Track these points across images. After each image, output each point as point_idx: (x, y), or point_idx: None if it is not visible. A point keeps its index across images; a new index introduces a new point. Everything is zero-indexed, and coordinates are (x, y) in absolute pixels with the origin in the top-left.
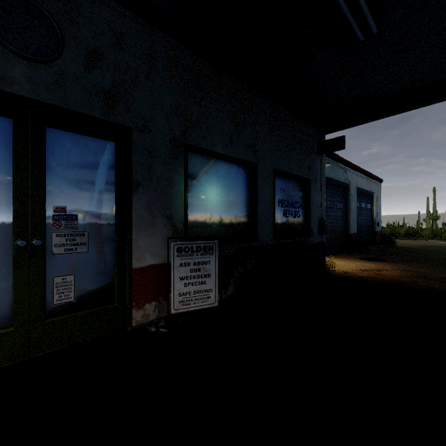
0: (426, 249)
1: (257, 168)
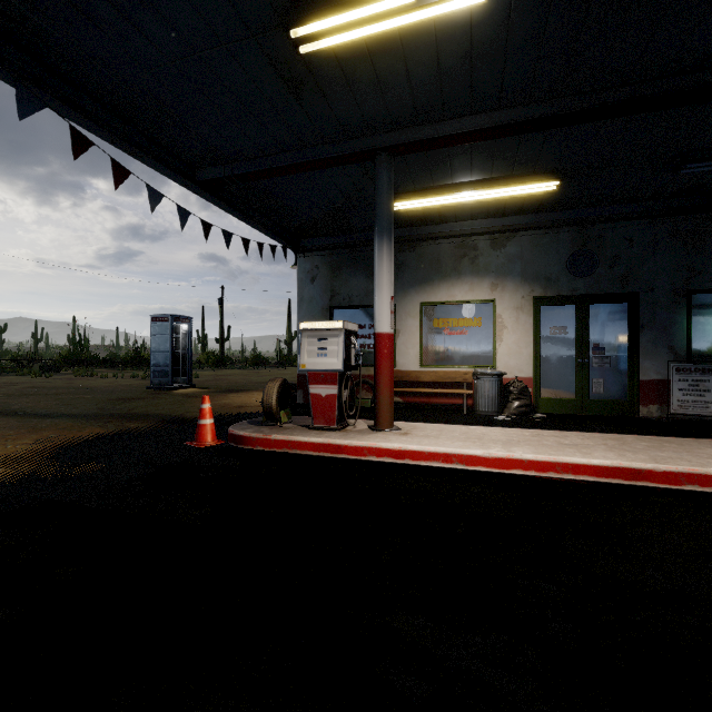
0: None
1: None
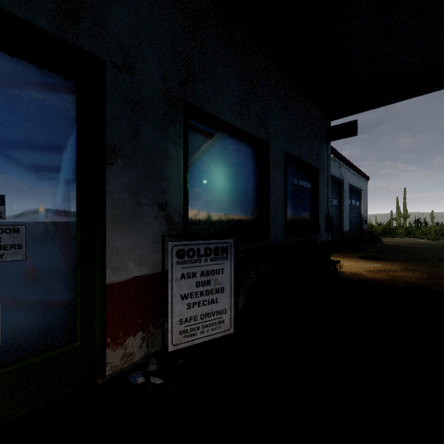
0: (412, 246)
1: (269, 148)
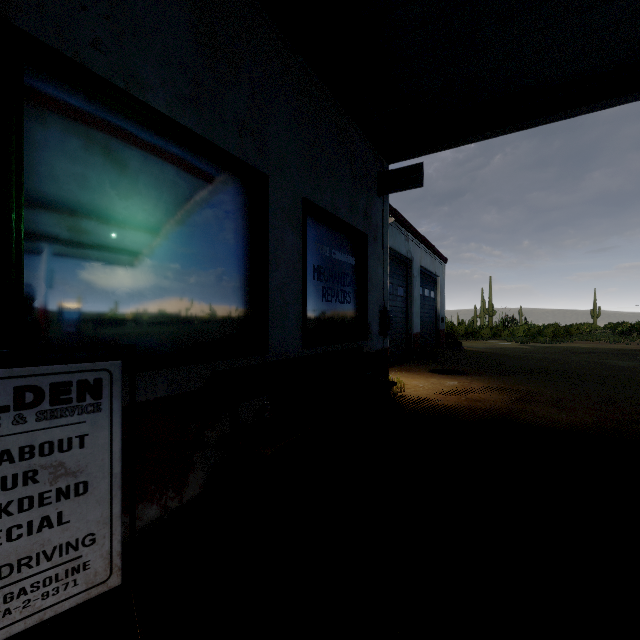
0: (498, 352)
1: (267, 185)
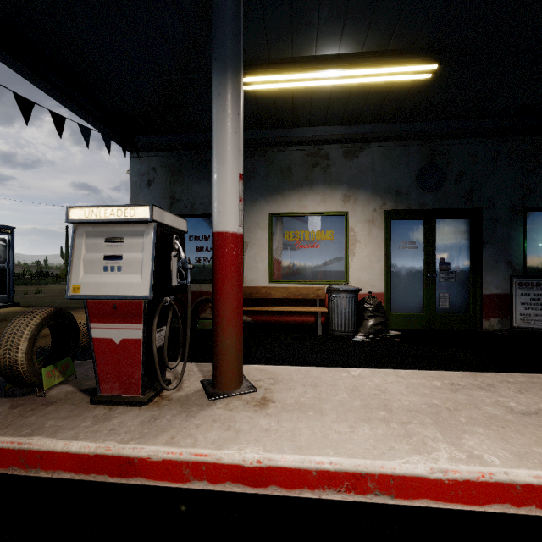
0: None
1: None
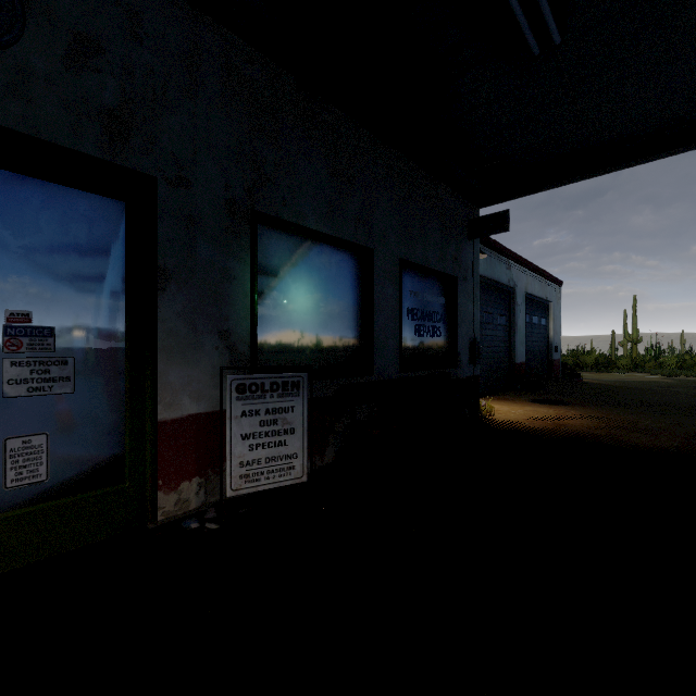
0: (624, 385)
1: (373, 256)
